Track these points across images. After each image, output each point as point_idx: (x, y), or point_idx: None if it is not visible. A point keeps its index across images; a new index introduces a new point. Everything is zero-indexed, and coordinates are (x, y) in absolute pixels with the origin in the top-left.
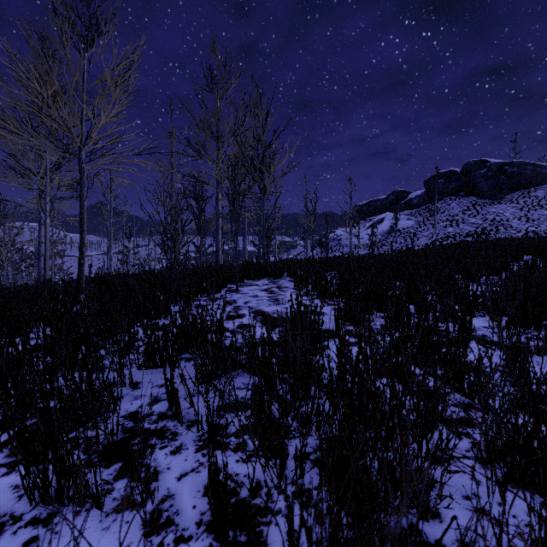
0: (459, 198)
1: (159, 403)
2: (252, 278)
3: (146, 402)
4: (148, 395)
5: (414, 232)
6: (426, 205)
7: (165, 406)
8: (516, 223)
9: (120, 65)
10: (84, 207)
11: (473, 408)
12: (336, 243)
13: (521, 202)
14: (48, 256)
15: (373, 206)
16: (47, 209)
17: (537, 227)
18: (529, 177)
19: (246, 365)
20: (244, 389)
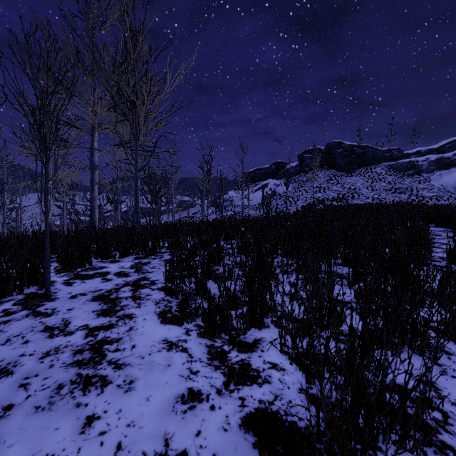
0: (324, 170)
1: None
2: (110, 255)
3: None
4: None
5: (291, 196)
6: (299, 174)
7: None
8: (365, 191)
9: None
10: None
11: None
12: (229, 203)
13: (367, 176)
14: None
15: (259, 173)
16: None
17: (379, 195)
18: (370, 157)
19: None
20: None
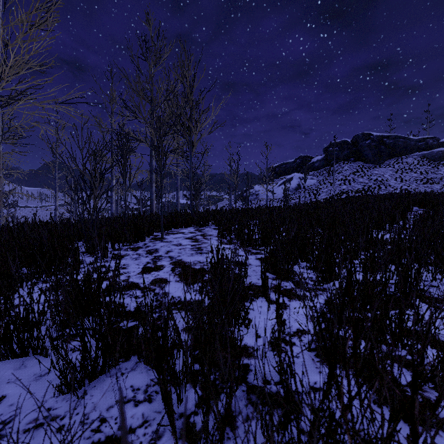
0: (350, 163)
1: None
2: (179, 226)
3: None
4: None
5: (316, 189)
6: (325, 168)
7: None
8: (393, 182)
9: (37, 4)
10: None
11: None
12: (254, 197)
13: (396, 167)
14: None
15: (284, 168)
16: None
17: (408, 186)
18: (402, 147)
19: (142, 352)
20: (129, 402)
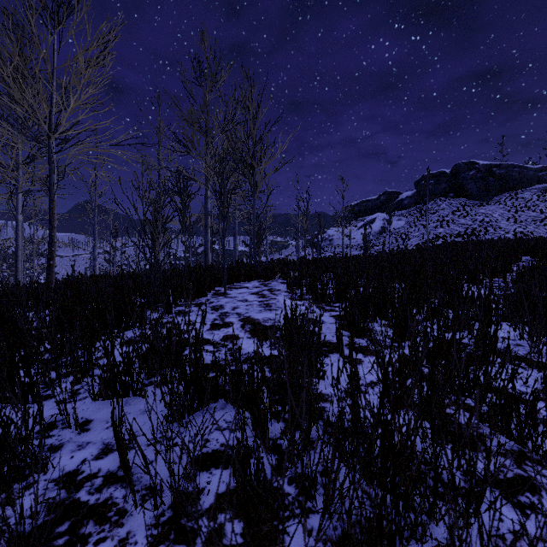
0: (449, 199)
1: (109, 456)
2: (242, 279)
3: (92, 455)
4: (97, 441)
5: (405, 233)
6: (416, 206)
7: (117, 460)
8: (505, 224)
9: (94, 43)
10: (54, 201)
11: (527, 460)
12: (327, 243)
13: (509, 204)
14: (20, 256)
15: (365, 206)
16: (19, 205)
17: (525, 228)
18: (516, 179)
19: (230, 394)
20: (225, 430)
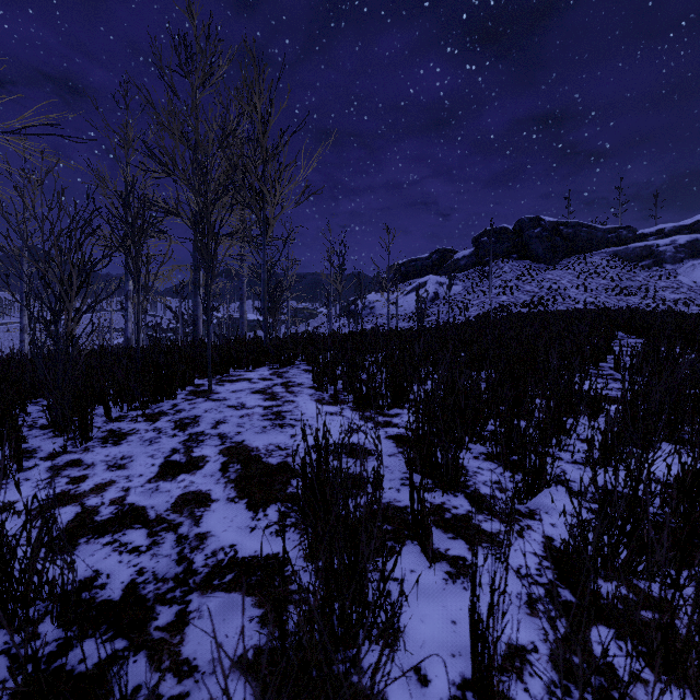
0: (512, 261)
1: None
2: (244, 365)
3: None
4: None
5: (462, 301)
6: (474, 268)
7: None
8: (574, 292)
9: None
10: None
11: None
12: (368, 311)
13: (578, 269)
14: None
15: (413, 266)
16: None
17: (596, 298)
18: (585, 240)
19: None
20: None
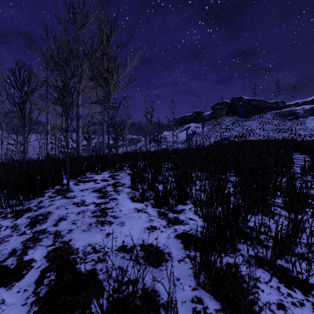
0: (229, 117)
1: None
2: (95, 171)
3: None
4: None
5: (206, 135)
6: (212, 120)
7: None
8: (258, 131)
9: None
10: None
11: None
12: (163, 140)
13: (259, 120)
14: None
15: (184, 119)
16: None
17: (268, 134)
18: (262, 107)
19: None
20: None
